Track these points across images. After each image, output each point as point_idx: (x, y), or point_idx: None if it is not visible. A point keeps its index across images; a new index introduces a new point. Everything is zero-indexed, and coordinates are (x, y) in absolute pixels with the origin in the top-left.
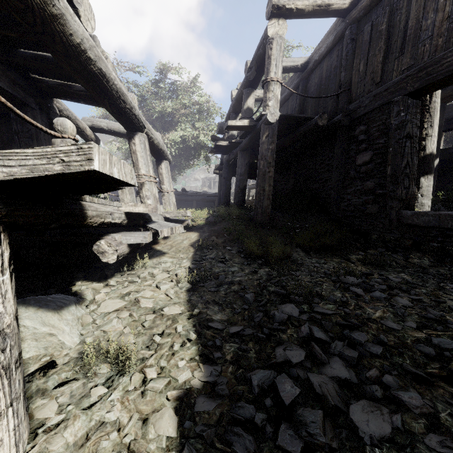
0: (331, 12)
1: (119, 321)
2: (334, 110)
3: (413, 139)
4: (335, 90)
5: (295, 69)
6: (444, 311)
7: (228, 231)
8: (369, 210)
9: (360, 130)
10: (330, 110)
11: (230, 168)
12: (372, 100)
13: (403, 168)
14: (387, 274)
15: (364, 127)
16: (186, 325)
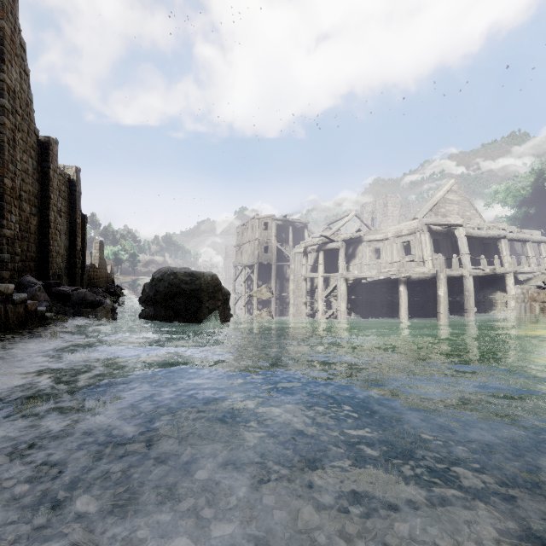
0: None
1: None
2: None
3: None
4: None
5: None
6: None
7: None
8: None
9: None
10: None
11: None
12: None
13: None
14: None
15: None
16: None
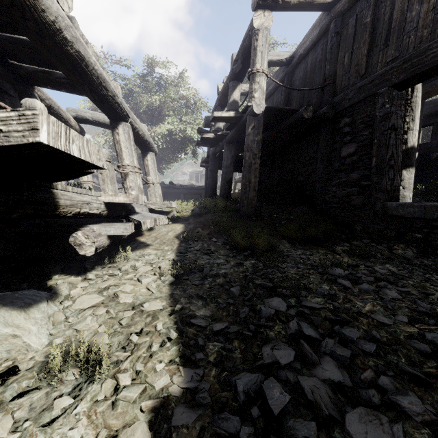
0: (316, 5)
1: (94, 319)
2: (319, 103)
3: (398, 131)
4: (320, 84)
5: (280, 63)
6: (434, 304)
7: (213, 222)
8: (354, 202)
9: (345, 122)
10: (314, 103)
11: (216, 160)
12: (357, 92)
13: (388, 159)
14: (373, 266)
15: (349, 120)
16: (167, 322)
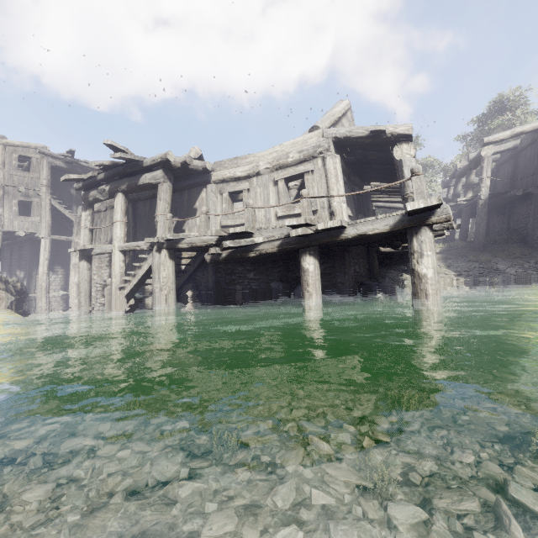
0: (525, 133)
1: None
2: (532, 182)
3: None
4: (533, 170)
5: (507, 150)
6: None
7: (458, 252)
8: None
9: None
10: (530, 180)
11: (455, 215)
12: None
13: None
14: None
15: None
16: (450, 271)
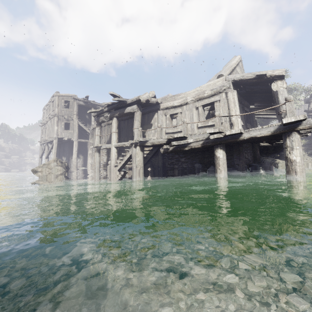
0: None
1: None
2: None
3: None
4: None
5: None
6: None
7: None
8: None
9: None
10: None
11: None
12: None
13: None
14: None
15: None
16: (310, 157)
